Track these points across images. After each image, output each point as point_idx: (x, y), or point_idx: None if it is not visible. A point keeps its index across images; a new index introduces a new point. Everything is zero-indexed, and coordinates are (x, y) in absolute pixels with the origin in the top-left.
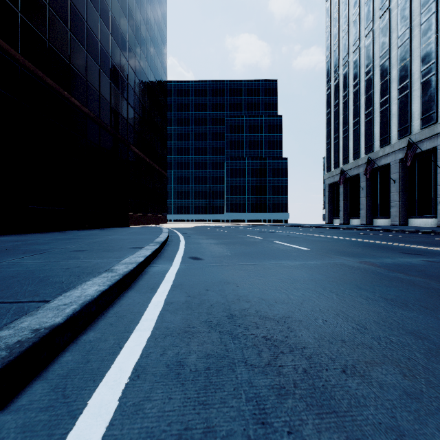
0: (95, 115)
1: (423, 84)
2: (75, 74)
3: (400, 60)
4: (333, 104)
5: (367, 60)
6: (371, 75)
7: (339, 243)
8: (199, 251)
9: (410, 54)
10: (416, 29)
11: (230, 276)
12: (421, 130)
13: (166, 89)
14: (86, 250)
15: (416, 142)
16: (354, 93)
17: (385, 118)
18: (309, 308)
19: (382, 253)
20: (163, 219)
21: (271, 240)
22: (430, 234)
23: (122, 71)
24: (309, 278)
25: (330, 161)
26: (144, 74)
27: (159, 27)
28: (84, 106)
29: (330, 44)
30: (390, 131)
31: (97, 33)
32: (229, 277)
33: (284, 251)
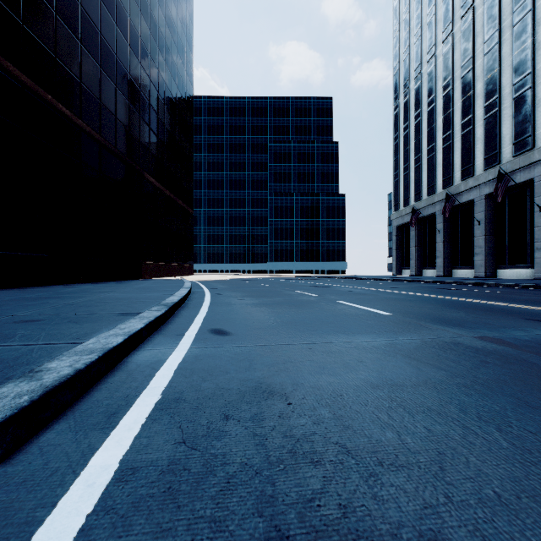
0: (93, 129)
1: (516, 101)
2: (63, 72)
3: (487, 71)
4: (403, 127)
5: (445, 71)
6: (450, 90)
7: (426, 303)
8: (227, 318)
9: (499, 63)
10: (508, 31)
11: (275, 374)
12: (514, 158)
13: (192, 103)
14: (41, 320)
15: (507, 173)
16: (428, 112)
17: (467, 143)
18: (469, 489)
19: (499, 320)
20: (188, 270)
21: (331, 298)
22: (534, 288)
23: (132, 74)
24: (419, 378)
25: (398, 197)
26: (163, 82)
27: (183, 23)
28: (78, 117)
29: (398, 52)
30: (474, 160)
31: (97, 20)
32: (272, 376)
33: (356, 318)
